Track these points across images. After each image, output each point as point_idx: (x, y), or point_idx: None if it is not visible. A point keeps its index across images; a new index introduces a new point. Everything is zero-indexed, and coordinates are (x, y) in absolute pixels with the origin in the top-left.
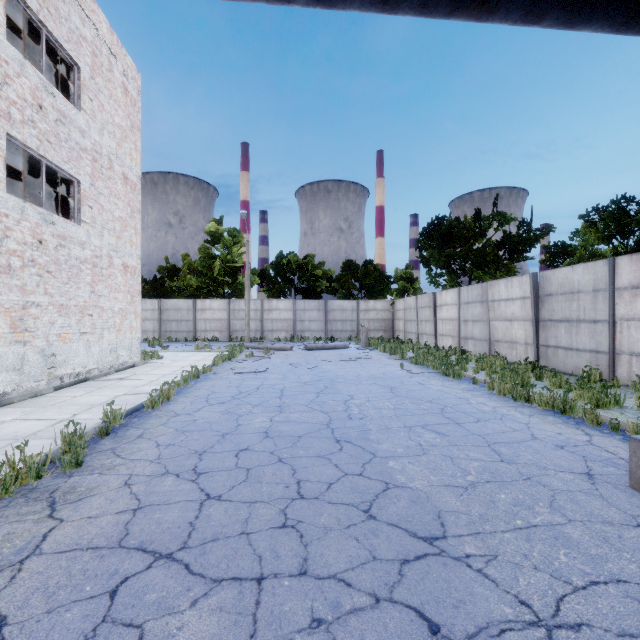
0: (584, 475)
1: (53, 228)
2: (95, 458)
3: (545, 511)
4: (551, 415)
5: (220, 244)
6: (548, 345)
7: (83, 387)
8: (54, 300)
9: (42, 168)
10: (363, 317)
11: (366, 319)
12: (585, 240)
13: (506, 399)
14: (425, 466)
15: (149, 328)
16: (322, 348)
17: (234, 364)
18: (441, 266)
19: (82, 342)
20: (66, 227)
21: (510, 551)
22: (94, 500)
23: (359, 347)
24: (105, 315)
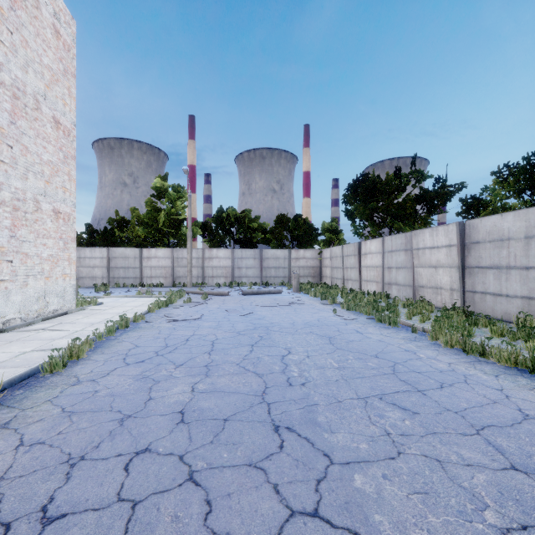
0: None
1: None
2: None
3: None
4: (519, 375)
5: (165, 198)
6: (475, 291)
7: None
8: None
9: None
10: (294, 264)
11: (297, 266)
12: (495, 195)
13: (455, 352)
14: (410, 486)
15: (98, 275)
16: (257, 293)
17: (170, 310)
18: (365, 218)
19: None
20: None
21: None
22: None
23: (291, 292)
24: (30, 261)
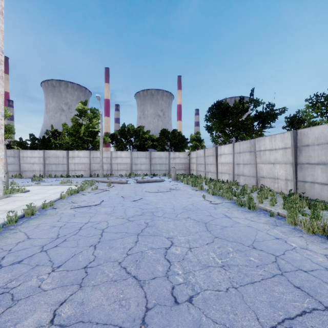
0: None
1: None
2: None
3: None
4: None
5: (85, 117)
6: (305, 181)
7: None
8: None
9: None
10: (172, 162)
11: (174, 163)
12: (306, 115)
13: (320, 239)
14: None
15: (37, 169)
16: (147, 181)
17: (79, 196)
18: (220, 131)
19: None
20: None
21: None
22: None
23: (171, 180)
24: None
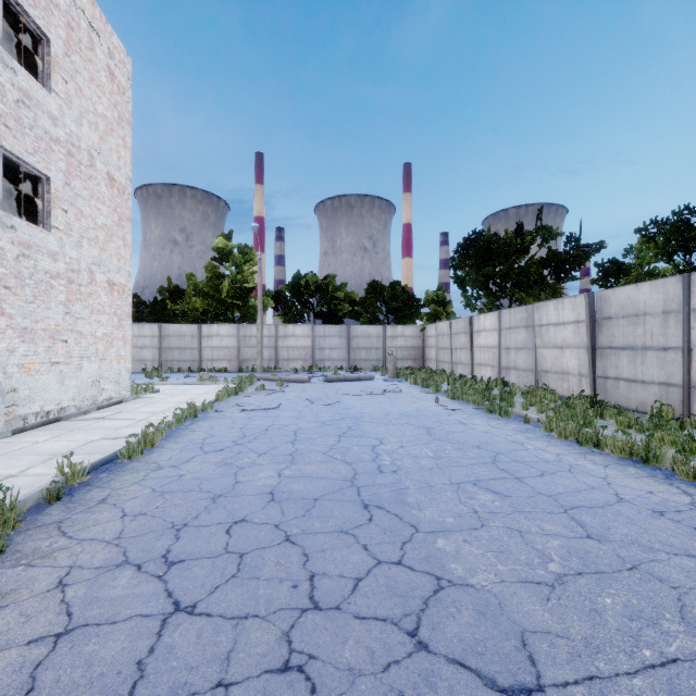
0: None
1: (13, 234)
2: (29, 538)
3: (679, 630)
4: (631, 465)
5: (229, 262)
6: (607, 376)
7: (51, 429)
8: (14, 322)
9: None
10: (390, 344)
11: (393, 347)
12: (641, 257)
13: (569, 443)
14: (487, 547)
15: (148, 357)
16: (344, 380)
17: (241, 399)
18: (478, 287)
19: (53, 374)
20: (31, 233)
21: None
22: (1, 617)
23: (386, 378)
24: (84, 341)
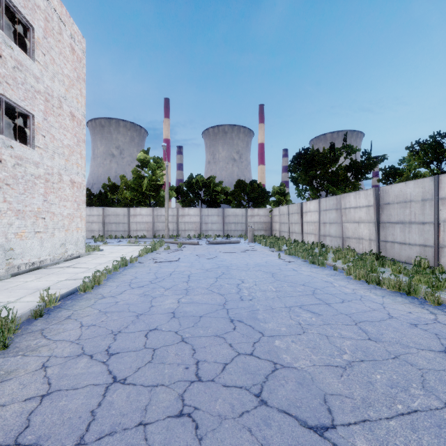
0: (442, 353)
1: (11, 150)
2: (24, 339)
3: (420, 393)
4: (399, 296)
5: (147, 168)
6: (387, 241)
7: (35, 274)
8: (12, 206)
9: (2, 104)
10: (250, 220)
11: (252, 222)
12: (409, 165)
13: (361, 282)
14: (306, 345)
15: (95, 228)
16: (220, 243)
17: (155, 255)
18: (306, 184)
19: (36, 239)
20: (22, 150)
21: (400, 444)
22: (8, 385)
23: (247, 242)
24: (56, 218)
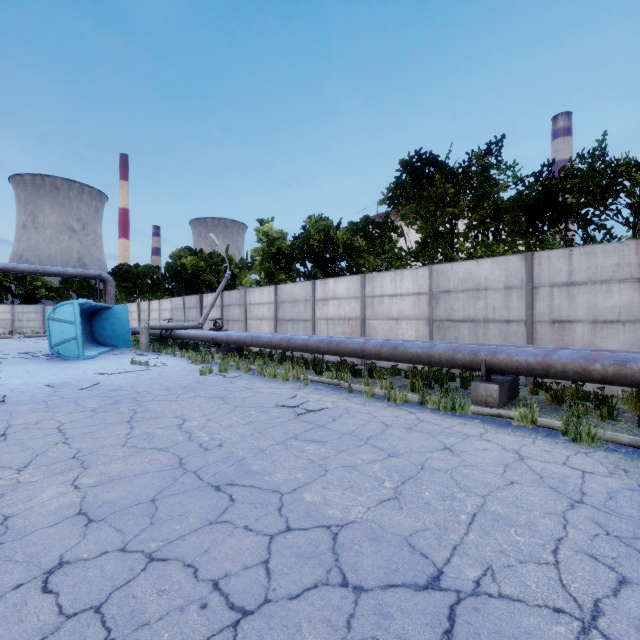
0: None
1: None
2: None
3: None
4: None
5: None
6: None
7: None
8: None
9: None
10: None
11: None
12: None
13: None
14: None
15: None
16: (37, 336)
17: None
18: (123, 291)
19: None
20: None
21: None
22: None
23: None
24: None
